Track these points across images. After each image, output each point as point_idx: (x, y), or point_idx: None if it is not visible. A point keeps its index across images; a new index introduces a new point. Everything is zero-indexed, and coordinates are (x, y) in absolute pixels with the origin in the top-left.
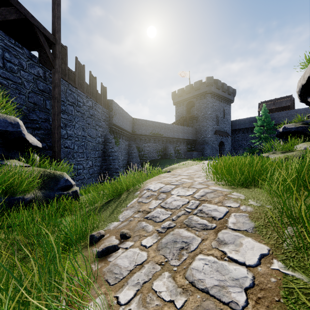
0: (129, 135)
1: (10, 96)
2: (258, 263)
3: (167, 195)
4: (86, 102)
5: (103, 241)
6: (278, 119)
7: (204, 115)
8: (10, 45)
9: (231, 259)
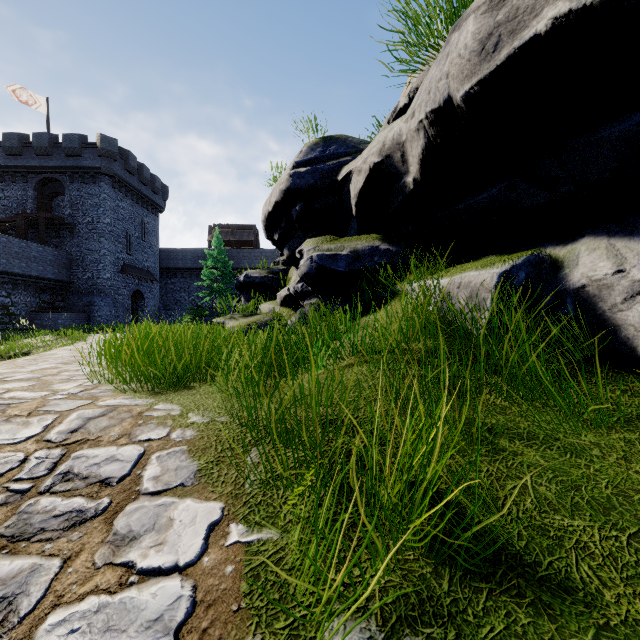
0: None
1: None
2: (204, 548)
3: None
4: None
5: None
6: (239, 260)
7: (93, 223)
8: None
9: (147, 574)
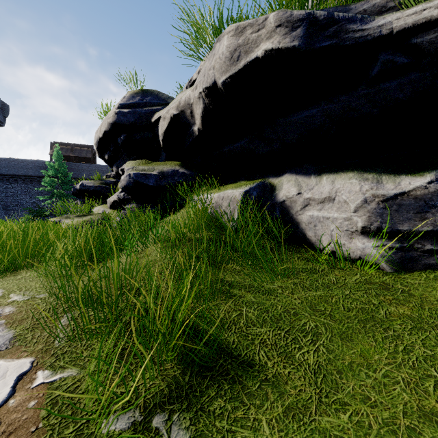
0: None
1: None
2: (11, 394)
3: None
4: None
5: None
6: (78, 172)
7: None
8: None
9: None
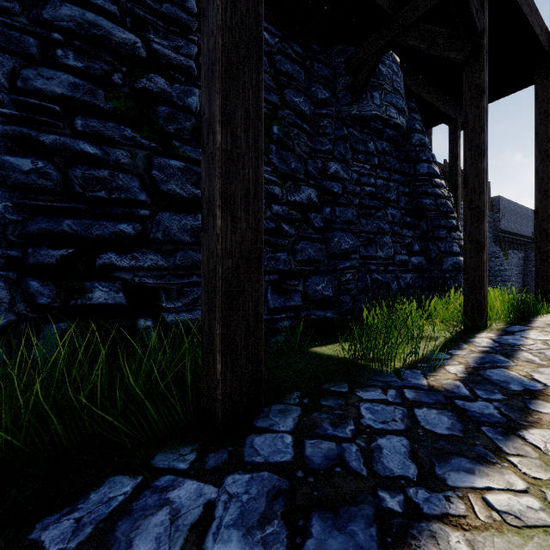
0: (525, 242)
1: None
2: None
3: None
4: None
5: None
6: None
7: None
8: None
9: None
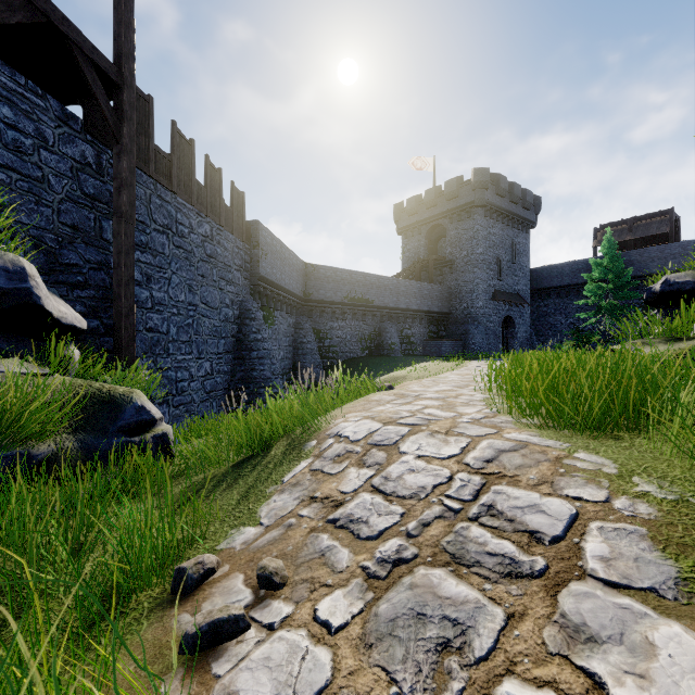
0: (296, 303)
1: (15, 209)
2: None
3: (390, 454)
4: (197, 226)
5: (209, 591)
6: (641, 265)
7: (467, 255)
8: (16, 89)
9: None
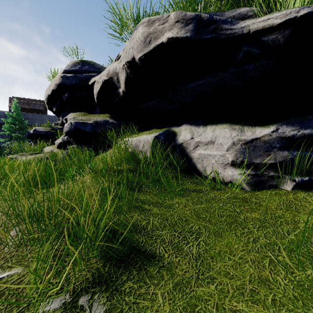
0: None
1: None
2: None
3: None
4: None
5: None
6: (32, 120)
7: None
8: None
9: None
